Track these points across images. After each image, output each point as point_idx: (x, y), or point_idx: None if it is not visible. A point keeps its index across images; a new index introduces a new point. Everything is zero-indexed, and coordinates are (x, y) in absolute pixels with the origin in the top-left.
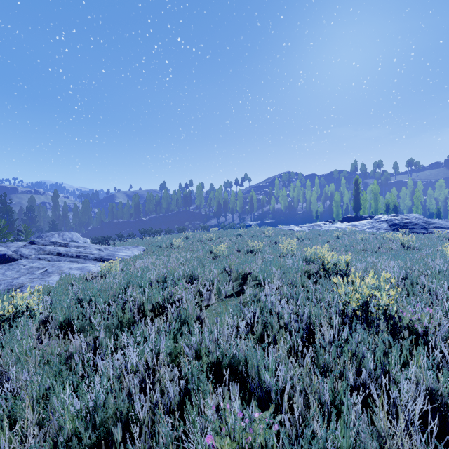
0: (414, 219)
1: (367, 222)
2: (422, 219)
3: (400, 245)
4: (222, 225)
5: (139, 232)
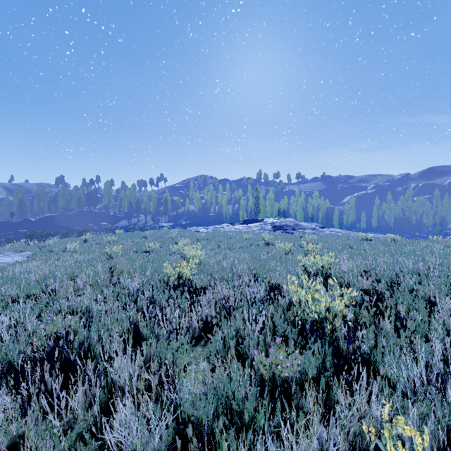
0: (289, 222)
1: (259, 224)
2: (294, 222)
3: (265, 243)
4: (131, 227)
5: (24, 235)
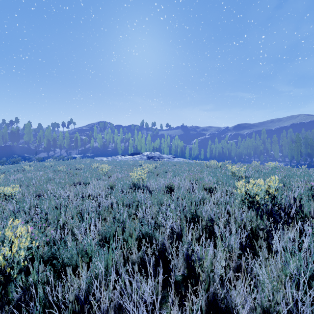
0: (156, 155)
1: (140, 155)
2: (159, 154)
3: (140, 165)
4: (54, 157)
5: None
